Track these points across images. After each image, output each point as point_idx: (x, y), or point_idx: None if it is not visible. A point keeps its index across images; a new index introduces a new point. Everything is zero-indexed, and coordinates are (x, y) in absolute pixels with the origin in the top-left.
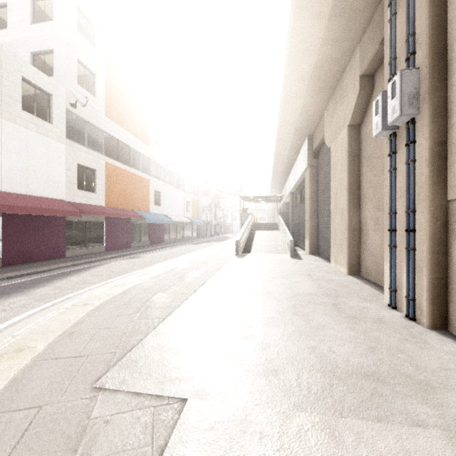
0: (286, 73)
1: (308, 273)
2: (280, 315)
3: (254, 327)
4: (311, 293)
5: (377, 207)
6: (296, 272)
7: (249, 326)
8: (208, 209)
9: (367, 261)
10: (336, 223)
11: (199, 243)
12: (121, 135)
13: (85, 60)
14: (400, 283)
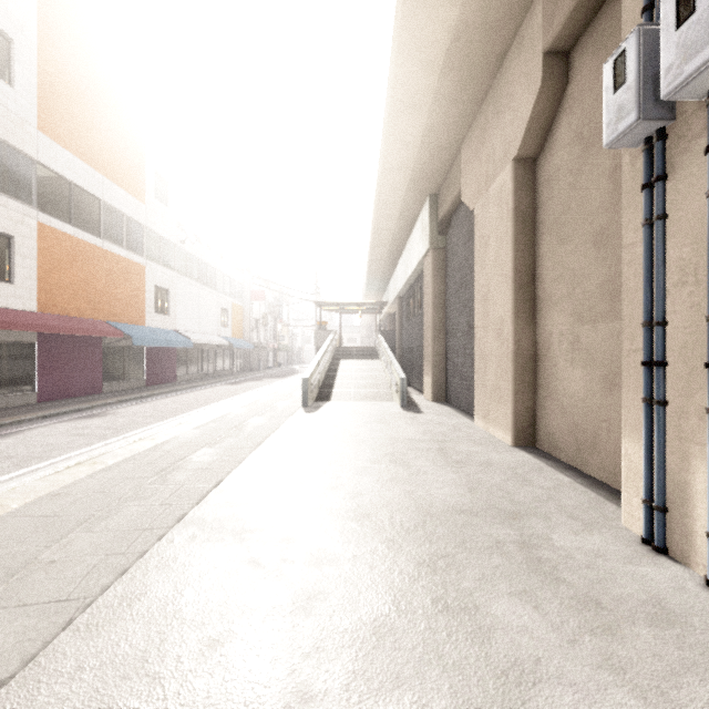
0: (397, 45)
1: (439, 445)
2: (398, 611)
3: (319, 702)
4: (460, 505)
5: (577, 315)
6: (417, 444)
7: (299, 699)
8: (262, 322)
9: (552, 422)
10: (487, 347)
11: (242, 381)
12: (79, 175)
13: None
14: (682, 494)
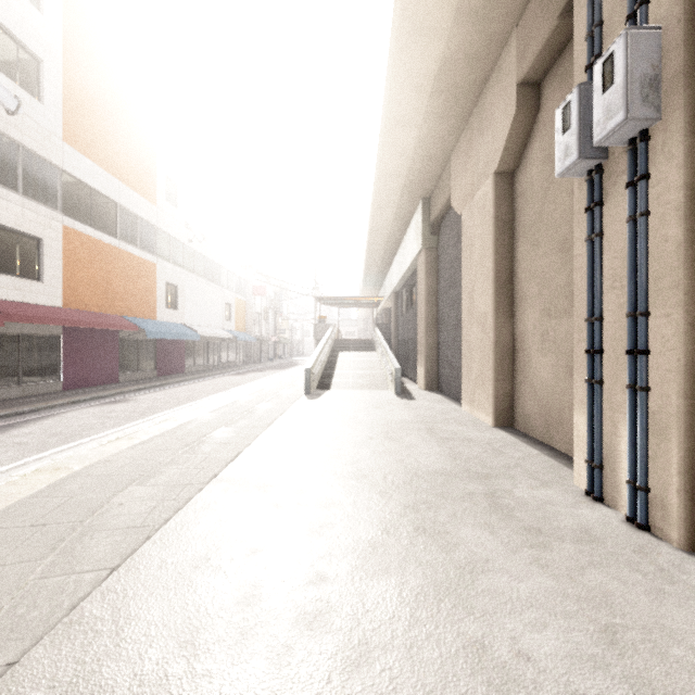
0: (391, 73)
1: (428, 425)
2: (388, 534)
3: (332, 580)
4: (442, 470)
5: (546, 311)
6: (409, 424)
7: (319, 578)
8: (263, 316)
9: (527, 404)
10: (473, 339)
11: (246, 372)
12: (98, 181)
13: (17, 29)
14: (612, 454)
